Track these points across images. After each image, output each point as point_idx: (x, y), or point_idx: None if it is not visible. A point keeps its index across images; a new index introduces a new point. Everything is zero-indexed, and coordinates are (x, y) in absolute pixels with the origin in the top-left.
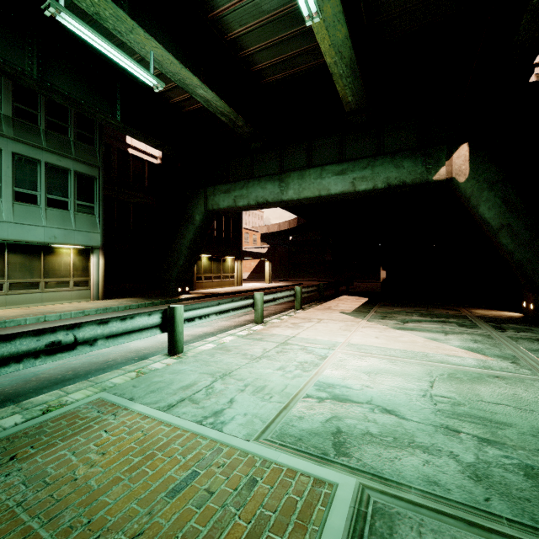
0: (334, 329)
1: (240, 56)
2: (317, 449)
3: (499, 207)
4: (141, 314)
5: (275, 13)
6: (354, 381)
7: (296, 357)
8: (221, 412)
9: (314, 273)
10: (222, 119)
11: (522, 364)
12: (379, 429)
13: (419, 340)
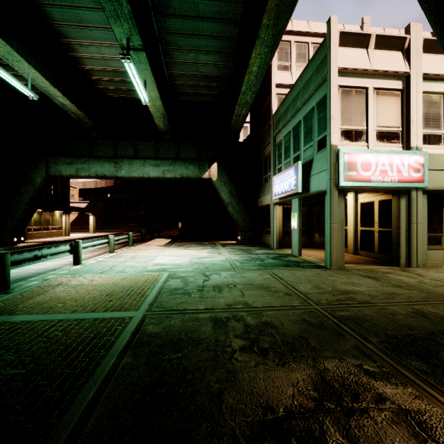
0: (156, 252)
1: (88, 78)
2: (158, 271)
3: (228, 194)
4: (62, 244)
5: (118, 69)
6: (167, 262)
7: (142, 260)
8: (123, 271)
9: (130, 225)
10: (72, 115)
11: (221, 254)
12: (174, 267)
13: (192, 252)
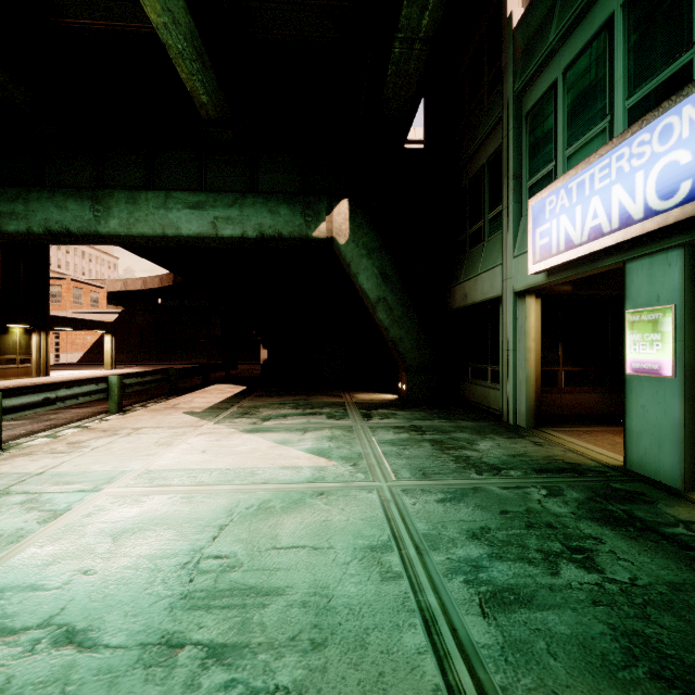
0: (144, 445)
1: None
2: None
3: (377, 278)
4: None
5: None
6: (67, 566)
7: None
8: None
9: (197, 352)
10: None
11: (362, 465)
12: None
13: (264, 447)
